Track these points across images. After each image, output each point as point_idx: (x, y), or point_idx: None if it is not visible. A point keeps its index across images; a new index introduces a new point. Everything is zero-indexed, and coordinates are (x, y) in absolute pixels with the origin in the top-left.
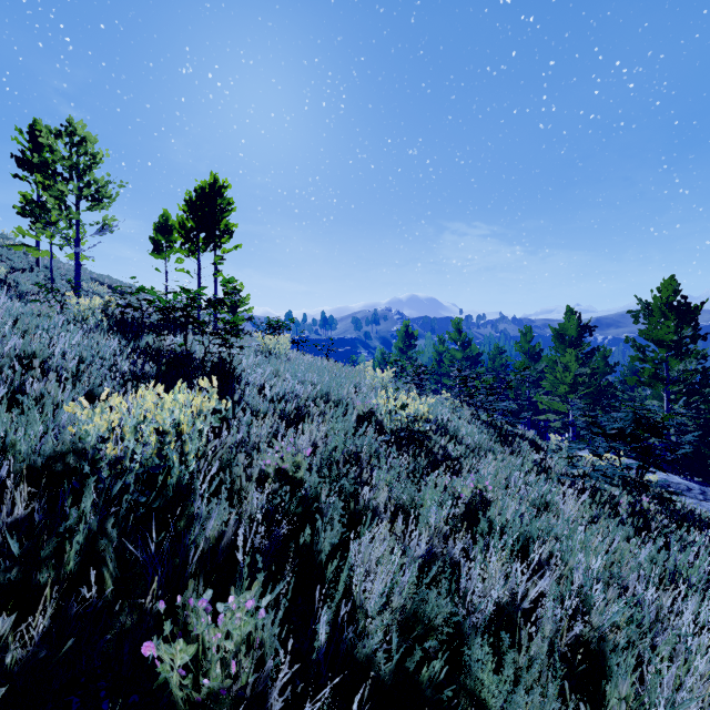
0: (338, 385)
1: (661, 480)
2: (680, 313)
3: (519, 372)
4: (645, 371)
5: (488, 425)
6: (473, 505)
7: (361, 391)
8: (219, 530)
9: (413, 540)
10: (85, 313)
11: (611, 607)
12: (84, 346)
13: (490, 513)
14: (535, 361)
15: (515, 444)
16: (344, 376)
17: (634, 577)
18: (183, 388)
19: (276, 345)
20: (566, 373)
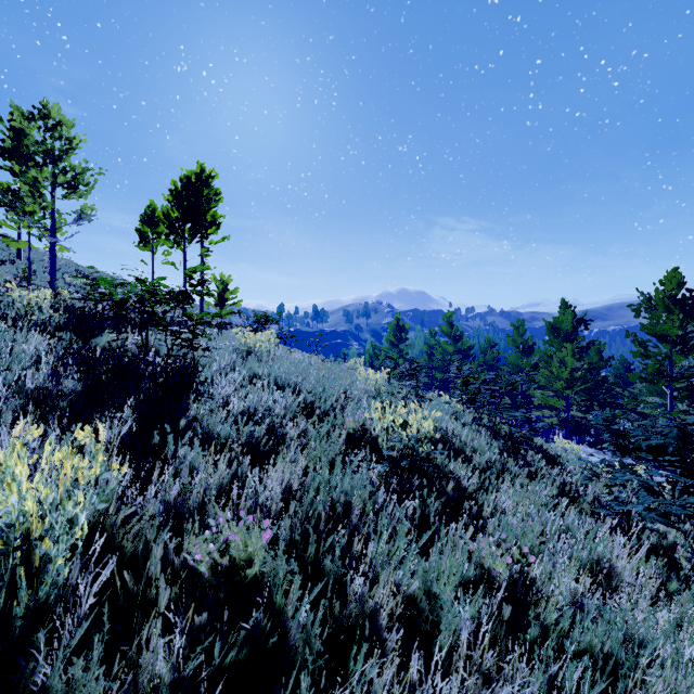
0: (325, 392)
1: None
2: (685, 307)
3: (512, 366)
4: (648, 367)
5: (492, 431)
6: (510, 585)
7: (351, 395)
8: None
9: None
10: (34, 308)
11: None
12: None
13: (546, 613)
14: (527, 354)
15: (528, 458)
16: (333, 378)
17: None
18: (20, 454)
19: (258, 343)
20: (562, 368)
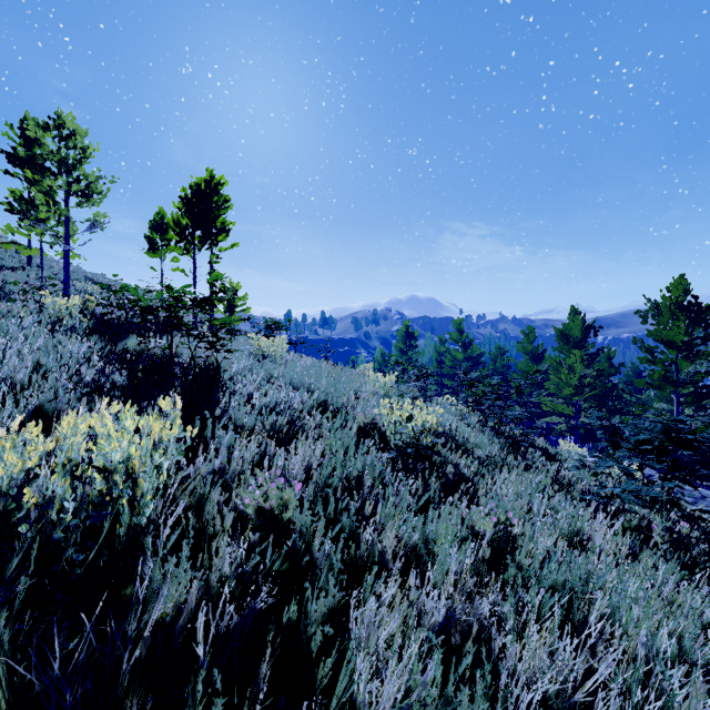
0: (337, 392)
1: (686, 495)
2: (691, 313)
3: (522, 373)
4: (654, 373)
5: (496, 432)
6: (496, 542)
7: (361, 397)
8: (178, 599)
9: (429, 602)
10: (63, 313)
11: (699, 707)
12: (43, 352)
13: (521, 557)
14: (537, 361)
15: (528, 455)
16: (343, 381)
17: (700, 640)
18: (131, 413)
19: (271, 347)
20: (571, 374)
